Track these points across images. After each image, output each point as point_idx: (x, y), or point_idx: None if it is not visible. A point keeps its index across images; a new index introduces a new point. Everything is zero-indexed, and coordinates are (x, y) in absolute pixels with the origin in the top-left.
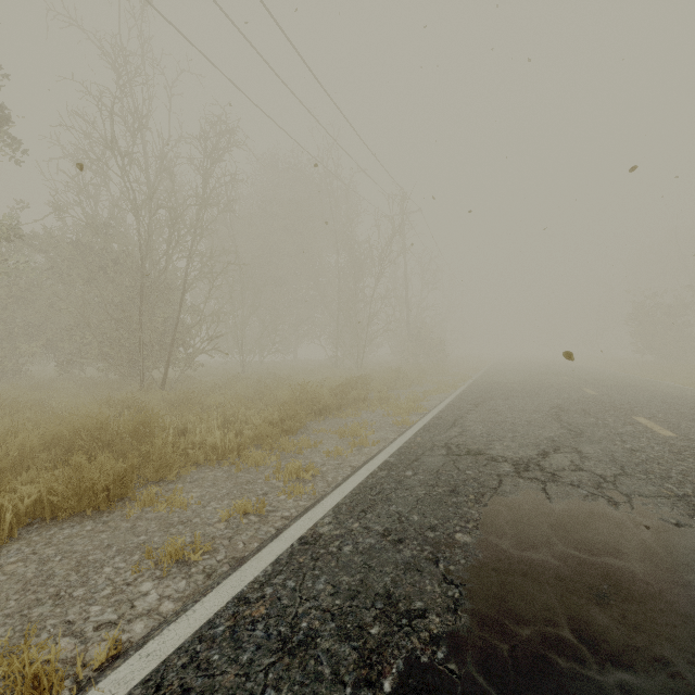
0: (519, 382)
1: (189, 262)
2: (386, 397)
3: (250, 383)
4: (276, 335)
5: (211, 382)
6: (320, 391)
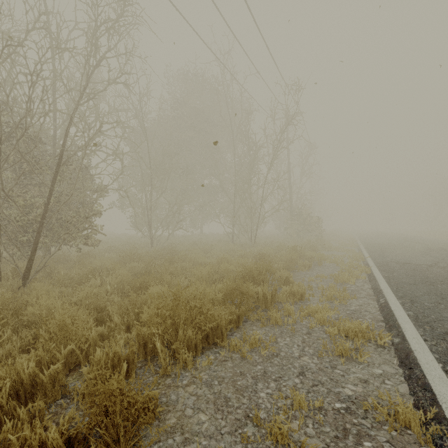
0: (436, 264)
1: (67, 130)
2: (298, 293)
3: (140, 265)
4: (179, 213)
5: (100, 263)
6: (207, 300)
